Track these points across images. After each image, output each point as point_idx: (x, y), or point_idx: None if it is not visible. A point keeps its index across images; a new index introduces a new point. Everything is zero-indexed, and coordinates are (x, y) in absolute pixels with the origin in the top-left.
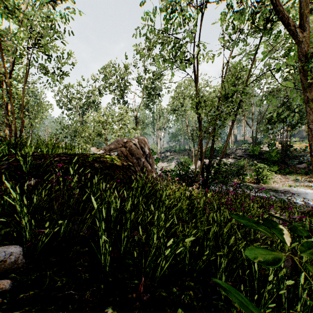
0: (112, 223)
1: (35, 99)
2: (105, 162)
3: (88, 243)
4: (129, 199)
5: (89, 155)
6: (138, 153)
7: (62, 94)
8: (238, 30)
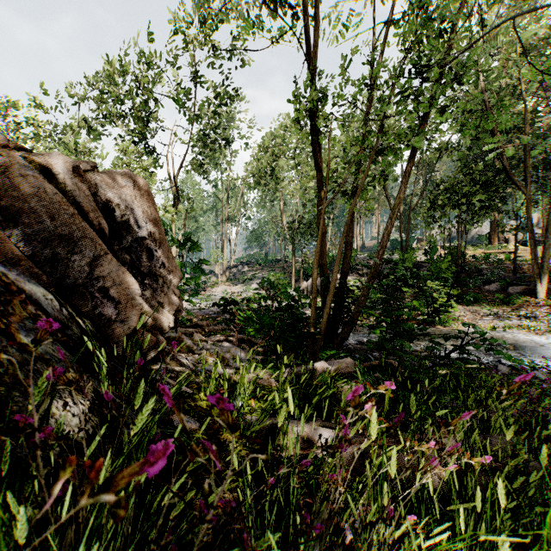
0: None
1: None
2: None
3: None
4: None
5: None
6: (55, 214)
7: None
8: None
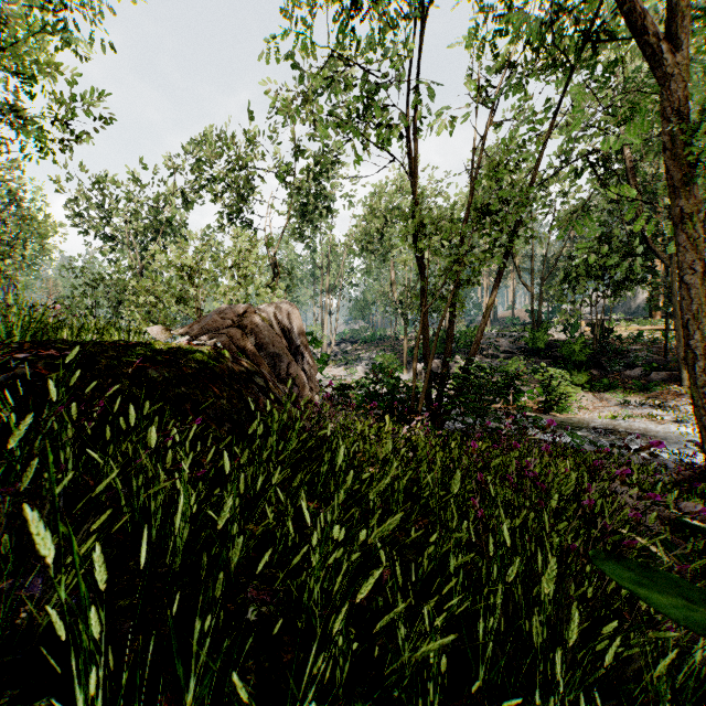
0: (178, 560)
1: (21, 210)
2: (181, 364)
3: (67, 660)
4: (238, 475)
5: (136, 345)
6: (274, 343)
7: (89, 199)
8: (508, 63)
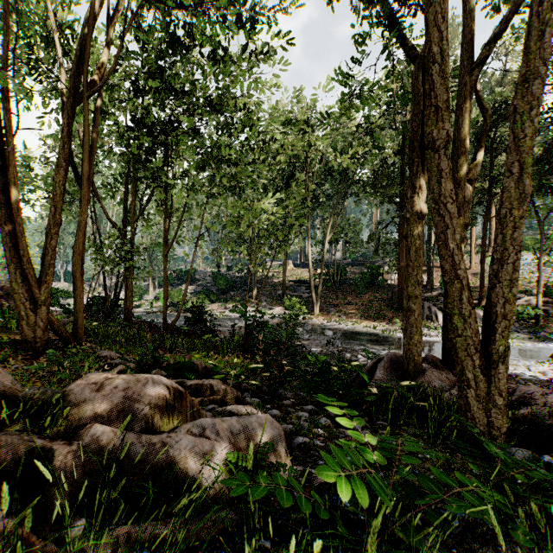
0: None
1: None
2: None
3: None
4: None
5: None
6: None
7: None
8: None
